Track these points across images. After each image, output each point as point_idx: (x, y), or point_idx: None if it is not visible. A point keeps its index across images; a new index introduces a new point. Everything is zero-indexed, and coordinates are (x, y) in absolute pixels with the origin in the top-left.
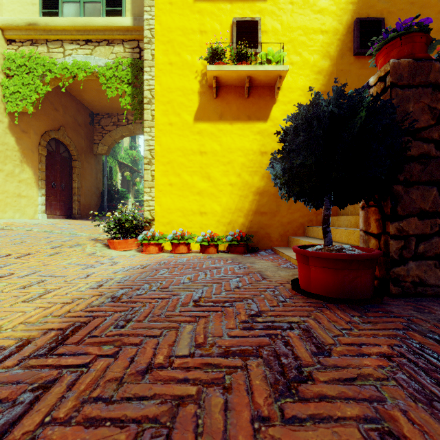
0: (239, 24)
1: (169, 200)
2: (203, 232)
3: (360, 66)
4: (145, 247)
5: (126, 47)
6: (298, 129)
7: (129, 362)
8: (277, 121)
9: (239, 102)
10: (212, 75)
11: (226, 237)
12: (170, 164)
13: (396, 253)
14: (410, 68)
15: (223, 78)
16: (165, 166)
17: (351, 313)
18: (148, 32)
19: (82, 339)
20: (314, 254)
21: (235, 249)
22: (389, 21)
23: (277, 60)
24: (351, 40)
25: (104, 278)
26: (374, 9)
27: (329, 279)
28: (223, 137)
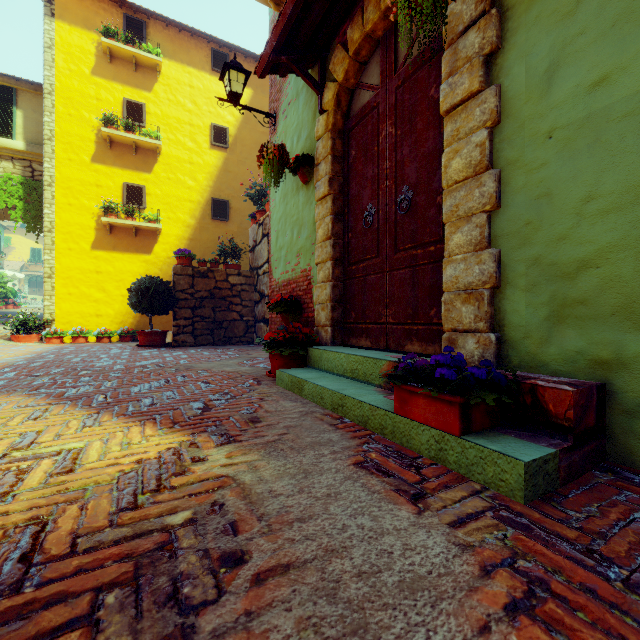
0: (129, 187)
1: (69, 305)
2: (99, 329)
3: (215, 226)
4: (49, 340)
5: (16, 164)
6: (137, 288)
7: (73, 353)
8: (158, 255)
9: (129, 239)
10: (106, 222)
11: (118, 332)
12: (69, 279)
13: (176, 332)
14: (181, 269)
15: (115, 224)
16: (65, 280)
17: (149, 348)
18: (49, 178)
19: (54, 353)
20: (141, 332)
21: (124, 339)
22: (233, 202)
23: (156, 218)
24: (210, 209)
25: (37, 349)
26: (224, 193)
27: (146, 340)
28: (116, 262)
